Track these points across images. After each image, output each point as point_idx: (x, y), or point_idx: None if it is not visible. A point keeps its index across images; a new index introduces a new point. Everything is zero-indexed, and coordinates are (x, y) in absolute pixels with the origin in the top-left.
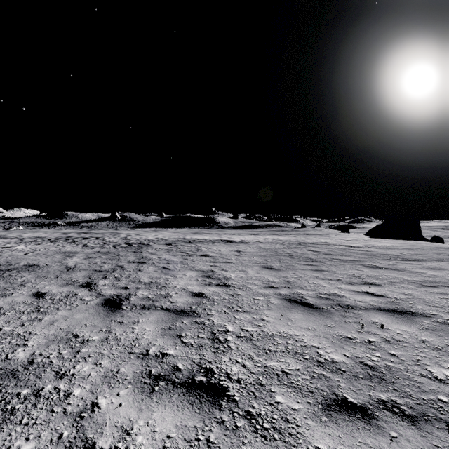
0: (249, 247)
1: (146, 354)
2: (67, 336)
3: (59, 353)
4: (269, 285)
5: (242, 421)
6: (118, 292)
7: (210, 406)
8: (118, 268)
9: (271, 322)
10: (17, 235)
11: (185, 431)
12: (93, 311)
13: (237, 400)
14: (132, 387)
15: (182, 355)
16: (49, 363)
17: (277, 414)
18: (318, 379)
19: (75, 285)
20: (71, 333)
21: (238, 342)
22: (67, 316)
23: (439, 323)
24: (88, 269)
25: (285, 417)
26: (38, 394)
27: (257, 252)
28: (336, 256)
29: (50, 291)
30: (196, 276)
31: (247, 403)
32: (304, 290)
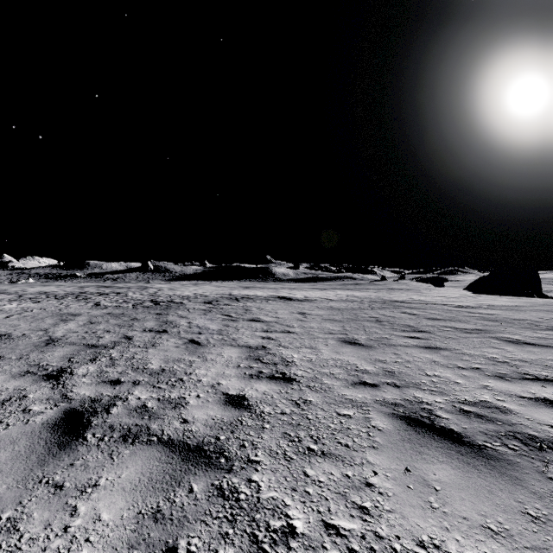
0: (316, 307)
1: None
2: None
3: None
4: (359, 378)
5: None
6: (97, 393)
7: None
8: (124, 341)
9: (389, 495)
10: (20, 290)
11: None
12: (23, 446)
13: None
14: None
15: None
16: None
17: None
18: None
19: (36, 376)
20: None
21: None
22: None
23: None
24: (77, 342)
25: None
26: None
27: (328, 315)
28: (446, 322)
29: None
30: (237, 357)
31: None
32: (427, 393)
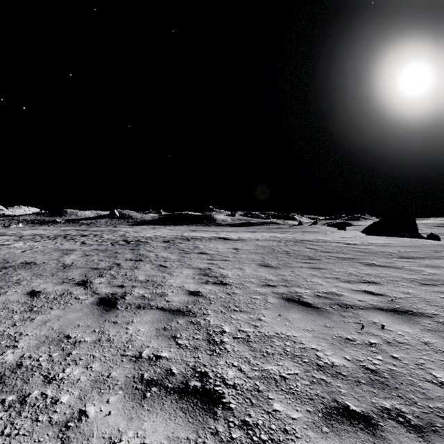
0: (246, 244)
1: (139, 357)
2: (59, 337)
3: (50, 356)
4: (266, 283)
5: (238, 432)
6: (113, 291)
7: (204, 415)
8: (115, 266)
9: (268, 322)
10: (16, 232)
11: (177, 443)
12: (87, 311)
13: (233, 408)
14: (123, 393)
15: (176, 358)
16: (38, 367)
17: (275, 424)
18: (318, 384)
19: (70, 284)
20: (63, 334)
21: (234, 344)
22: (60, 316)
23: (441, 323)
24: (84, 266)
25: (283, 428)
26: (23, 401)
27: (254, 250)
28: (333, 254)
29: (45, 289)
30: (192, 274)
31: (243, 411)
32: (302, 289)
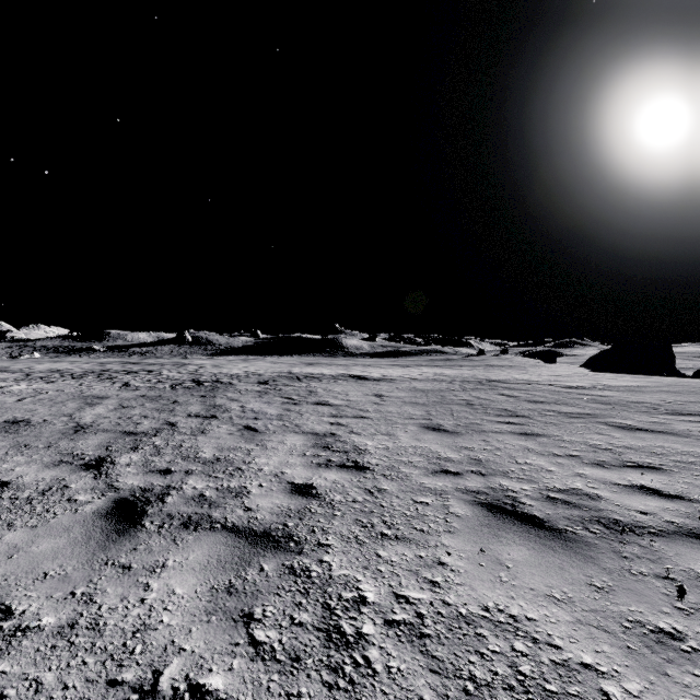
0: (396, 388)
1: (151, 691)
2: None
3: None
4: (440, 467)
5: None
6: (147, 483)
7: None
8: (167, 427)
9: (460, 572)
10: (25, 367)
11: None
12: (79, 533)
13: None
14: None
15: (244, 696)
16: None
17: None
18: None
19: (73, 465)
20: (1, 602)
21: (389, 645)
22: (19, 547)
23: None
24: (112, 429)
25: None
26: None
27: (410, 398)
28: (550, 405)
29: (20, 478)
30: (302, 445)
31: None
32: (514, 481)
